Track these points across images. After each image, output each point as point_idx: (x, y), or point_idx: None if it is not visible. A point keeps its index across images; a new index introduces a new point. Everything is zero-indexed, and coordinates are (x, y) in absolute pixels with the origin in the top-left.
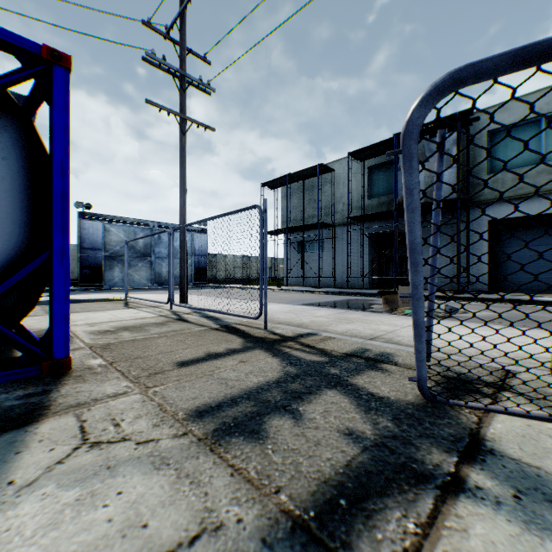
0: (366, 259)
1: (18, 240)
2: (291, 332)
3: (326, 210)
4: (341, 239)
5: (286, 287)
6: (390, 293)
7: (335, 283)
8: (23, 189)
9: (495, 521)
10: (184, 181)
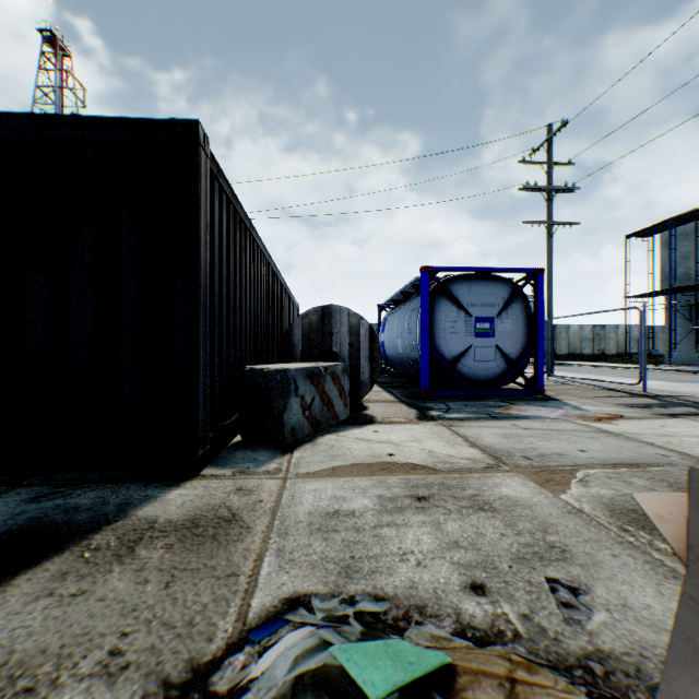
0: None
1: (525, 342)
2: (666, 394)
3: None
4: None
5: (667, 367)
6: None
7: None
8: (526, 323)
9: None
10: (550, 275)
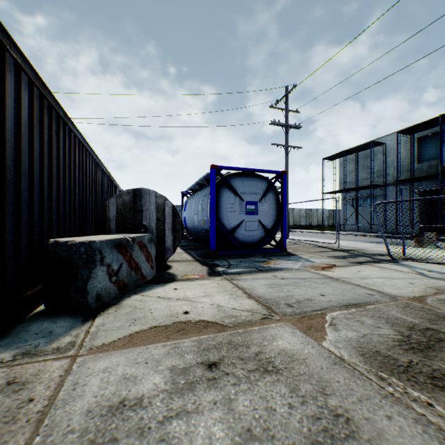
0: (415, 211)
1: (276, 218)
2: (350, 249)
3: (377, 174)
4: (391, 195)
5: (343, 232)
6: (418, 236)
7: (385, 229)
8: (276, 206)
9: (387, 264)
10: (287, 178)
